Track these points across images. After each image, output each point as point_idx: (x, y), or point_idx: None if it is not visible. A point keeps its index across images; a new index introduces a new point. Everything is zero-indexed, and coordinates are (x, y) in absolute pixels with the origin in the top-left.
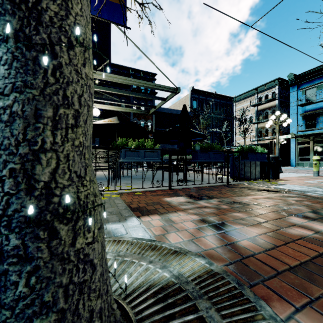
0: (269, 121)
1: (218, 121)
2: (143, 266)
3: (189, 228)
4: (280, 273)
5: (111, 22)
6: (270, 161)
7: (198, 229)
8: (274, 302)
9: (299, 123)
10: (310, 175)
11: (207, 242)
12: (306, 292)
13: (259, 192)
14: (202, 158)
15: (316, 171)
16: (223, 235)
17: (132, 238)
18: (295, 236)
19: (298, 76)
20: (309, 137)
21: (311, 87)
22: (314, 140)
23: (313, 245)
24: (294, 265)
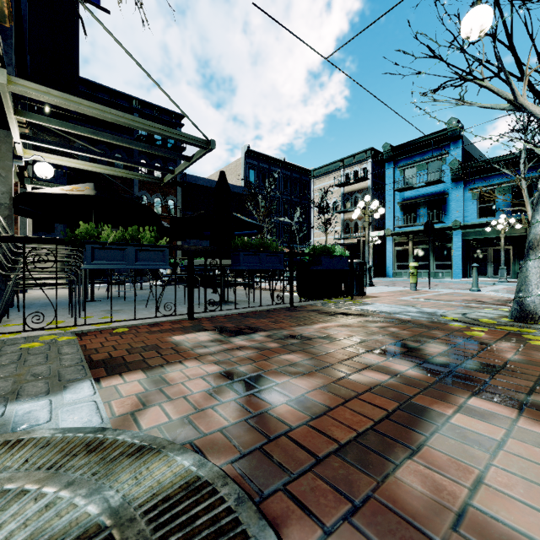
0: (356, 209)
1: (288, 206)
2: (43, 499)
3: (194, 393)
4: (324, 459)
5: None
6: (355, 269)
7: (210, 393)
8: (295, 523)
9: (396, 216)
10: (407, 289)
11: (216, 417)
12: (353, 489)
13: (333, 317)
14: (248, 264)
15: (413, 283)
16: (251, 399)
17: (55, 432)
18: (364, 387)
19: (395, 148)
20: (408, 235)
21: (410, 165)
22: (414, 239)
23: (385, 398)
24: (349, 440)
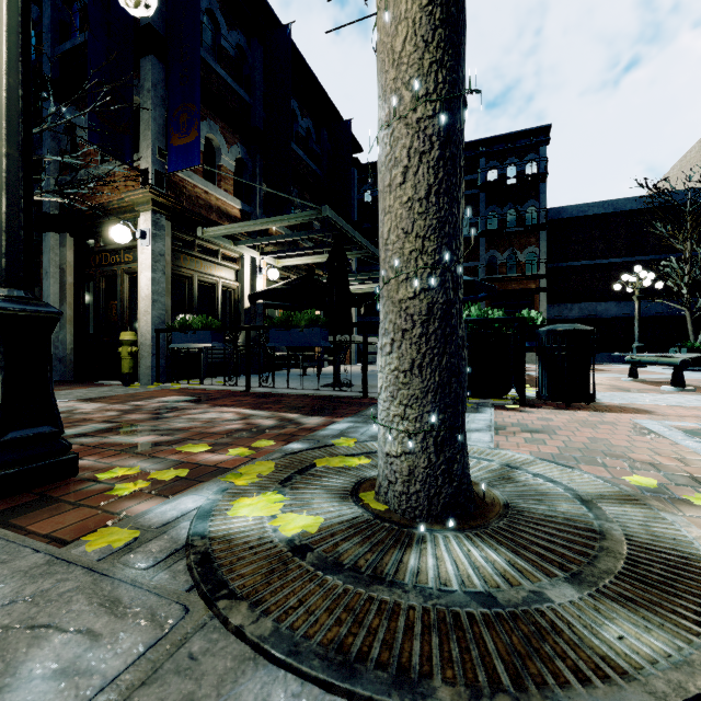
0: None
1: None
2: None
3: None
4: None
5: (186, 170)
6: (543, 345)
7: None
8: None
9: None
10: None
11: None
12: None
13: (304, 410)
14: (277, 341)
15: None
16: None
17: None
18: None
19: None
20: None
21: None
22: None
23: None
24: None
